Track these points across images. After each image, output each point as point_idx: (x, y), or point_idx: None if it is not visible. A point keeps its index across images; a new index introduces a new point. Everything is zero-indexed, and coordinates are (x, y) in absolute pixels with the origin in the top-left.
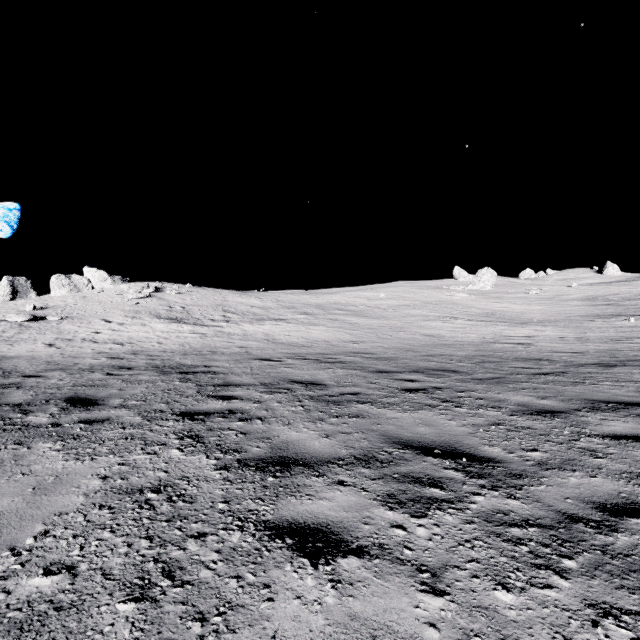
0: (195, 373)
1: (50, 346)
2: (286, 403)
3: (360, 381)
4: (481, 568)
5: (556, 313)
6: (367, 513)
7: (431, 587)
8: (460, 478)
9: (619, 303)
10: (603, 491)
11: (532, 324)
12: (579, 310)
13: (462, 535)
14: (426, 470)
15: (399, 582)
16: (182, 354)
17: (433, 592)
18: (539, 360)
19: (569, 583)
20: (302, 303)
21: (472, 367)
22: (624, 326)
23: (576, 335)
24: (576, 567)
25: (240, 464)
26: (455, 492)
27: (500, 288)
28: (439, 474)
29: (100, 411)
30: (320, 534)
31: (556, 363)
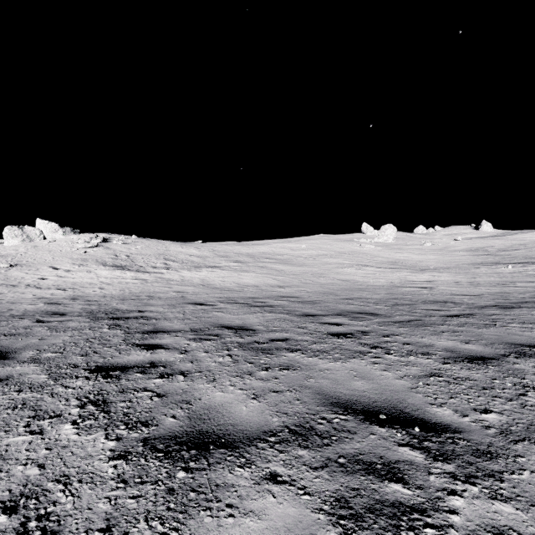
0: (127, 319)
1: None
2: (214, 352)
3: (288, 325)
4: None
5: (447, 261)
6: None
7: None
8: (421, 462)
9: (496, 253)
10: None
11: (429, 271)
12: (465, 259)
13: None
14: (377, 449)
15: None
16: (120, 299)
17: None
18: (445, 302)
19: None
20: (235, 253)
21: (388, 310)
22: (504, 272)
23: (468, 280)
24: None
25: (145, 447)
26: (423, 490)
27: (400, 241)
28: (394, 455)
29: (3, 367)
30: None
31: (460, 305)
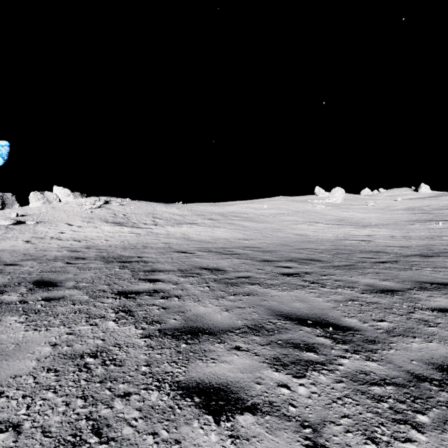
0: (131, 262)
1: (27, 242)
2: (196, 284)
3: (250, 268)
4: (352, 423)
5: (387, 219)
6: (258, 374)
7: (313, 442)
8: (329, 344)
9: (430, 212)
10: (439, 354)
11: (370, 227)
12: (403, 217)
13: (334, 393)
14: (302, 337)
15: (287, 437)
16: (122, 248)
17: (315, 447)
18: (377, 252)
19: (425, 437)
20: (209, 212)
21: (330, 257)
22: (435, 228)
23: (402, 234)
24: (429, 422)
25: (160, 333)
26: (326, 355)
27: (347, 201)
28: (312, 340)
29: (58, 291)
30: (222, 393)
31: (390, 254)
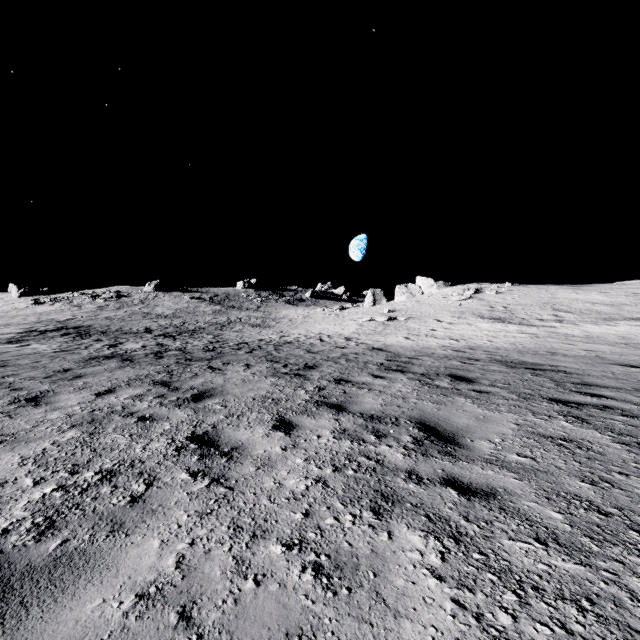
0: (542, 370)
1: (407, 339)
2: None
3: None
4: None
5: None
6: None
7: None
8: None
9: None
10: None
11: None
12: None
13: None
14: None
15: None
16: (517, 352)
17: None
18: None
19: None
20: None
21: None
22: None
23: None
24: None
25: None
26: None
27: None
28: None
29: (479, 386)
30: None
31: None
